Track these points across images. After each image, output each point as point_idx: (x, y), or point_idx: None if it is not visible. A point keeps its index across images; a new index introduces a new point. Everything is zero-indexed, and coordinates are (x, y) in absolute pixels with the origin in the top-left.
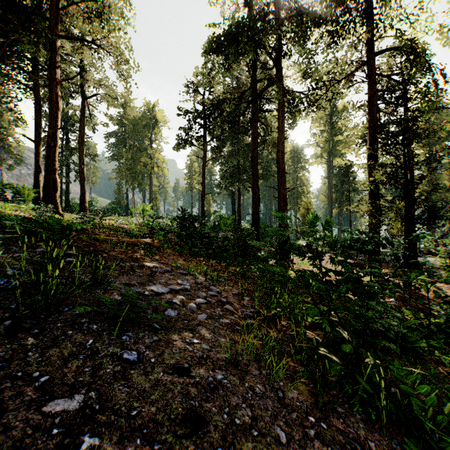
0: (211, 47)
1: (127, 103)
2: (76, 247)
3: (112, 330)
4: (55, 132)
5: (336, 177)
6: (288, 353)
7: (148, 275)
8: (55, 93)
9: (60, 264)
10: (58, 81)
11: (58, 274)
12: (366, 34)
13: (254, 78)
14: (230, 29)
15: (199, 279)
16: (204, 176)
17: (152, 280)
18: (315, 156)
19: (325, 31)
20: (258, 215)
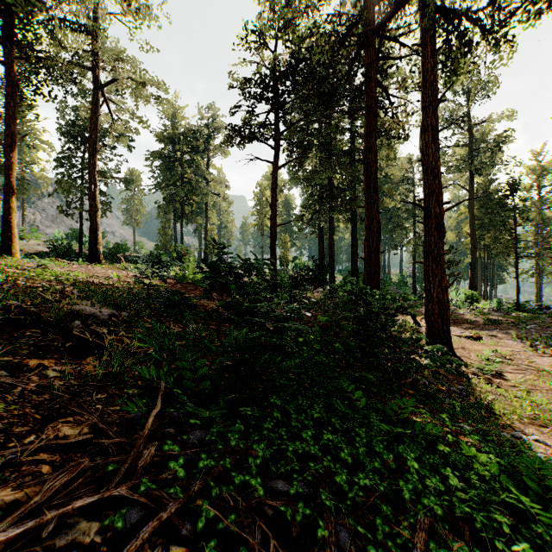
0: None
1: (176, 112)
2: None
3: None
4: None
5: (479, 204)
6: None
7: None
8: None
9: None
10: None
11: None
12: None
13: None
14: None
15: None
16: (275, 194)
17: None
18: (447, 171)
19: None
20: (377, 260)
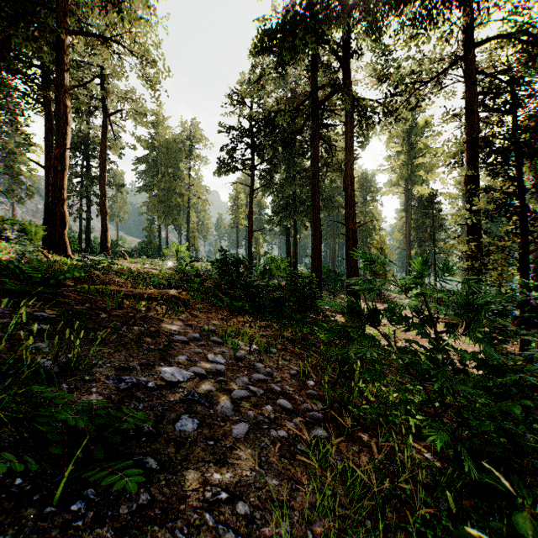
0: (261, 43)
1: (160, 122)
2: (62, 303)
3: (55, 485)
4: (63, 153)
5: (416, 210)
6: (392, 503)
7: (160, 351)
8: (63, 103)
9: (17, 334)
10: (66, 88)
11: (0, 356)
12: (464, 18)
13: (315, 83)
14: (285, 19)
15: (240, 350)
16: (251, 209)
17: (166, 358)
18: (389, 184)
19: (408, 19)
20: (320, 257)
